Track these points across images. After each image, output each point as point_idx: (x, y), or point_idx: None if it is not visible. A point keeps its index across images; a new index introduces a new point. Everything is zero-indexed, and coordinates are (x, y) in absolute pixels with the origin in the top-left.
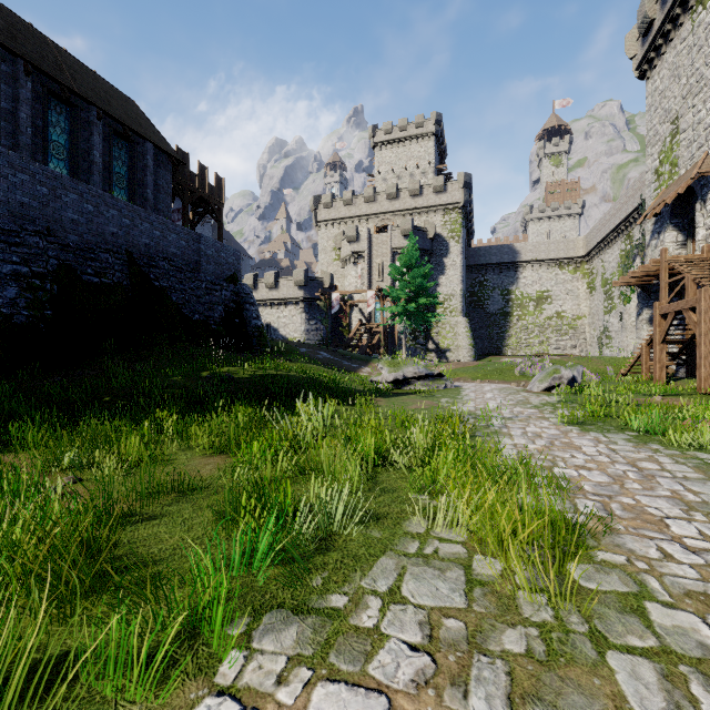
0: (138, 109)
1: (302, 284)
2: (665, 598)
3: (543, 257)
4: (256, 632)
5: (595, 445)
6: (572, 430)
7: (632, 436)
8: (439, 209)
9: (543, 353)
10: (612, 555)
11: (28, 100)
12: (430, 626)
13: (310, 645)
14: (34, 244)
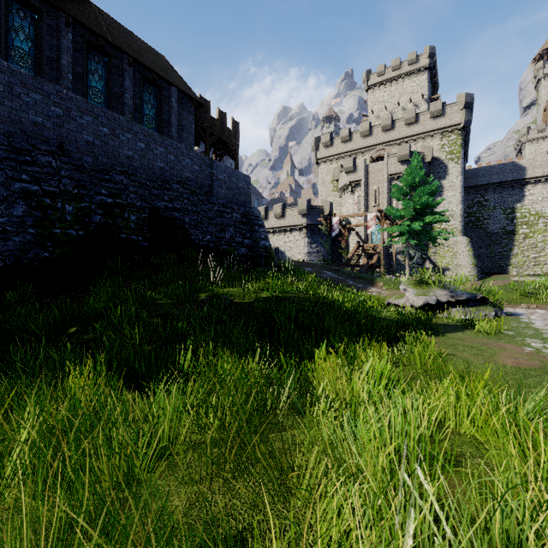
0: (166, 62)
1: (305, 212)
2: None
3: None
4: None
5: None
6: None
7: None
8: (437, 133)
9: None
10: None
11: (68, 49)
12: None
13: None
14: (47, 163)
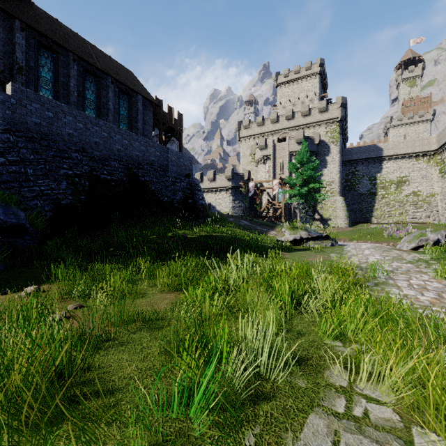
0: (133, 76)
1: (230, 178)
2: None
3: (402, 152)
4: None
5: None
6: None
7: None
8: (323, 123)
9: (402, 221)
10: None
11: (74, 76)
12: None
13: None
14: (75, 157)
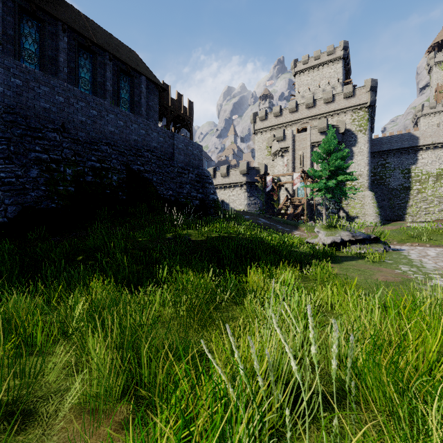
0: (137, 56)
1: (245, 172)
2: None
3: (442, 140)
4: None
5: None
6: None
7: None
8: (349, 110)
9: (442, 219)
10: None
11: (64, 49)
12: None
13: None
14: (53, 138)
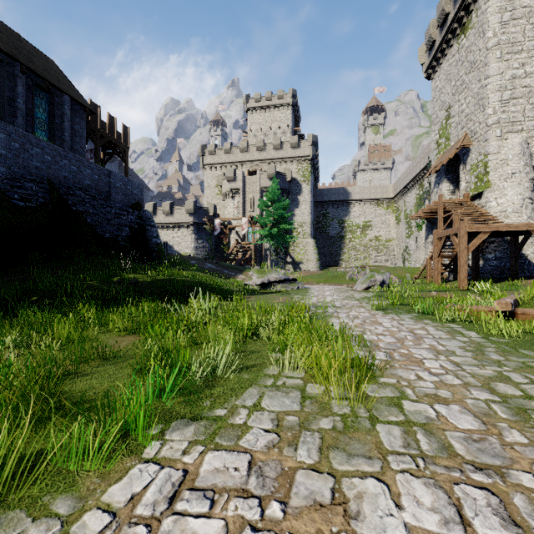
0: (56, 67)
1: (192, 212)
2: (413, 398)
3: (366, 198)
4: (168, 431)
5: (391, 321)
6: (379, 313)
7: (415, 316)
8: (295, 159)
9: (366, 265)
10: (389, 379)
11: None
12: (278, 420)
13: (203, 435)
14: None
